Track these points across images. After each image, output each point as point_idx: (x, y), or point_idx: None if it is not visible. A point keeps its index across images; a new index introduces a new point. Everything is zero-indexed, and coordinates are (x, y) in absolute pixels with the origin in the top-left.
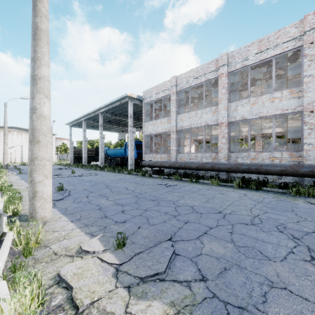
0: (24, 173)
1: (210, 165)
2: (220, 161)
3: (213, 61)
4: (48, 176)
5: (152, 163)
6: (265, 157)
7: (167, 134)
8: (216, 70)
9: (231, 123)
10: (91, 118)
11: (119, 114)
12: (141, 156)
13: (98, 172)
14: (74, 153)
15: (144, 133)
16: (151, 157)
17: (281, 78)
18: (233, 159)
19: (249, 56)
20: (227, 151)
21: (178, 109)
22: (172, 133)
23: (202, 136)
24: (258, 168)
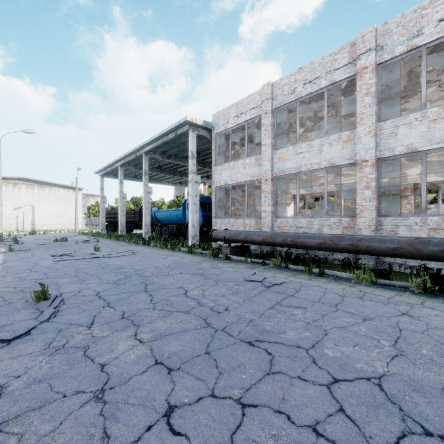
0: (17, 250)
1: (349, 242)
2: (361, 232)
3: (344, 47)
4: None
5: (231, 235)
6: None
7: (251, 186)
8: (351, 63)
9: (383, 160)
10: (132, 162)
11: (174, 155)
12: (209, 221)
13: (140, 247)
14: (107, 217)
15: (215, 183)
16: (226, 224)
17: None
18: (388, 229)
19: (425, 28)
20: (375, 213)
21: (276, 139)
22: (264, 183)
23: (308, 189)
24: None
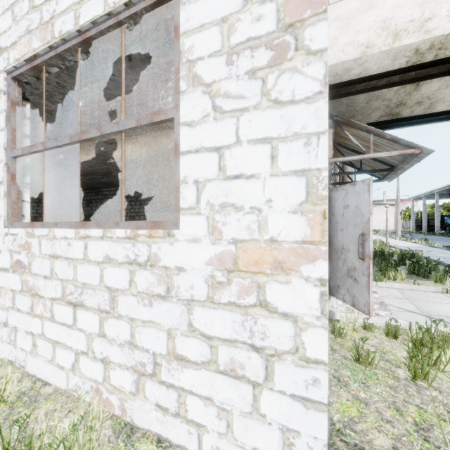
0: None
1: None
2: None
3: None
4: (400, 230)
5: None
6: None
7: None
8: None
9: None
10: (430, 194)
11: None
12: None
13: (429, 236)
14: (416, 222)
15: None
16: None
17: None
18: None
19: None
20: None
21: None
22: None
23: None
24: None
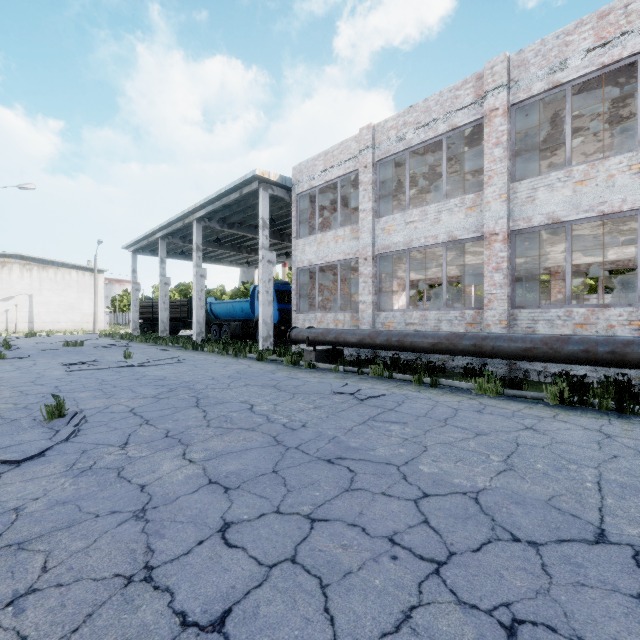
0: (12, 358)
1: (470, 341)
2: (489, 329)
3: (468, 80)
4: None
5: (316, 335)
6: (617, 321)
7: (347, 267)
8: (477, 103)
9: (517, 233)
10: (178, 233)
11: (239, 223)
12: (288, 317)
13: (189, 353)
14: (142, 312)
15: (295, 263)
16: (312, 320)
17: (635, 124)
18: (524, 326)
19: (570, 59)
20: (508, 304)
21: (379, 203)
22: (363, 263)
23: (427, 272)
24: (619, 351)
